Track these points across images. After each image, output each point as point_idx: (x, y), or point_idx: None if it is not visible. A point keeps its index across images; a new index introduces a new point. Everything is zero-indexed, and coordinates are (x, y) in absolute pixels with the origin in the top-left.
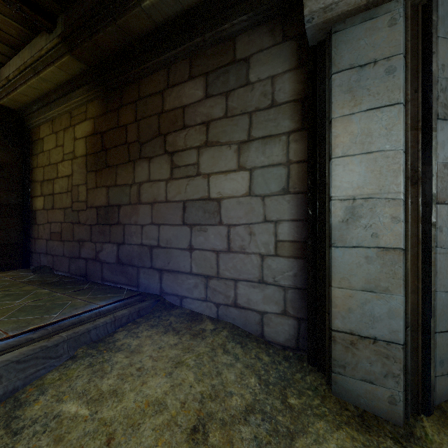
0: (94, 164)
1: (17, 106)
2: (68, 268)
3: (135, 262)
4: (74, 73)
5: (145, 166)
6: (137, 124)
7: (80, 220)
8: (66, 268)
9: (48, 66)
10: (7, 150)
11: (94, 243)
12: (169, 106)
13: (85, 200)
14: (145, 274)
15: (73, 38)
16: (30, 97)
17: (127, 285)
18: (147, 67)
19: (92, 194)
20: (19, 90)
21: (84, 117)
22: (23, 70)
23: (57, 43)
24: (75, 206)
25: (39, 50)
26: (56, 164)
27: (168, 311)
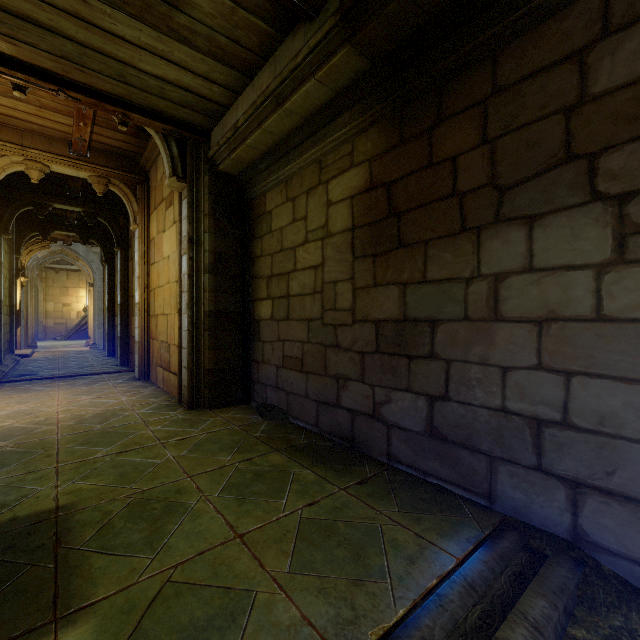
0: (371, 244)
1: (238, 170)
2: (315, 418)
3: (481, 443)
4: (341, 85)
5: (514, 238)
6: (488, 148)
7: (340, 342)
8: (311, 417)
9: (302, 84)
10: (225, 234)
11: (369, 387)
12: (609, 81)
13: (350, 308)
14: (517, 478)
15: (364, 4)
16: (259, 151)
17: (457, 487)
18: (533, 8)
19: (364, 298)
20: (249, 141)
21: (347, 163)
22: (259, 105)
23: (329, 30)
24: (328, 318)
25: (293, 58)
26: (293, 249)
27: (638, 612)
